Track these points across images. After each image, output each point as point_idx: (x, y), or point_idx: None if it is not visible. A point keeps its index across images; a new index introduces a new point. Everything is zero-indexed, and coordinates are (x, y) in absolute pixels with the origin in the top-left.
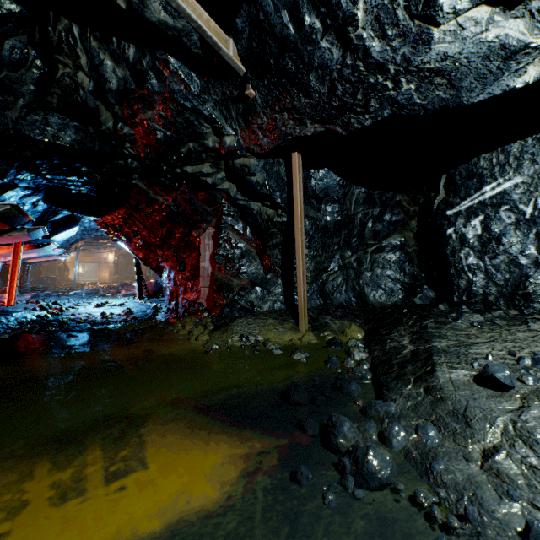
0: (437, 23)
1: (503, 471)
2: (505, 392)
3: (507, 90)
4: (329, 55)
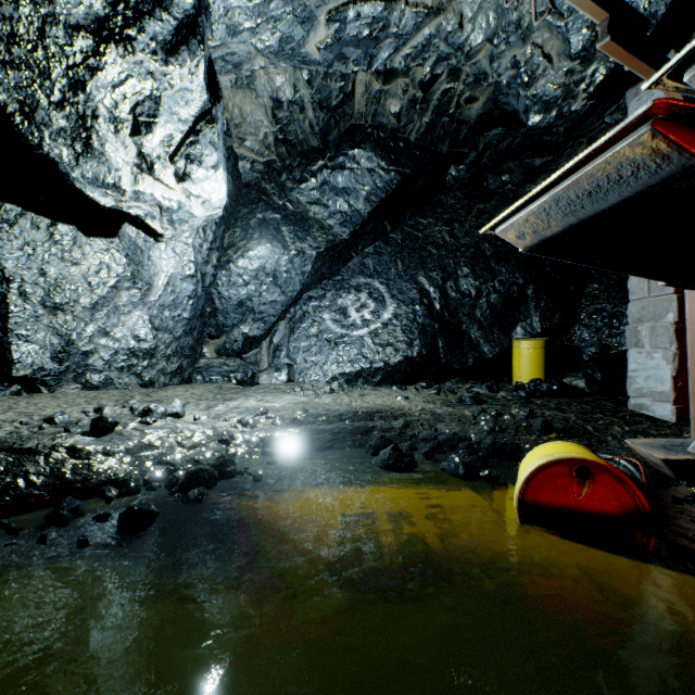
0: (136, 136)
1: (193, 444)
2: (116, 431)
3: (92, 196)
4: (78, 1)
